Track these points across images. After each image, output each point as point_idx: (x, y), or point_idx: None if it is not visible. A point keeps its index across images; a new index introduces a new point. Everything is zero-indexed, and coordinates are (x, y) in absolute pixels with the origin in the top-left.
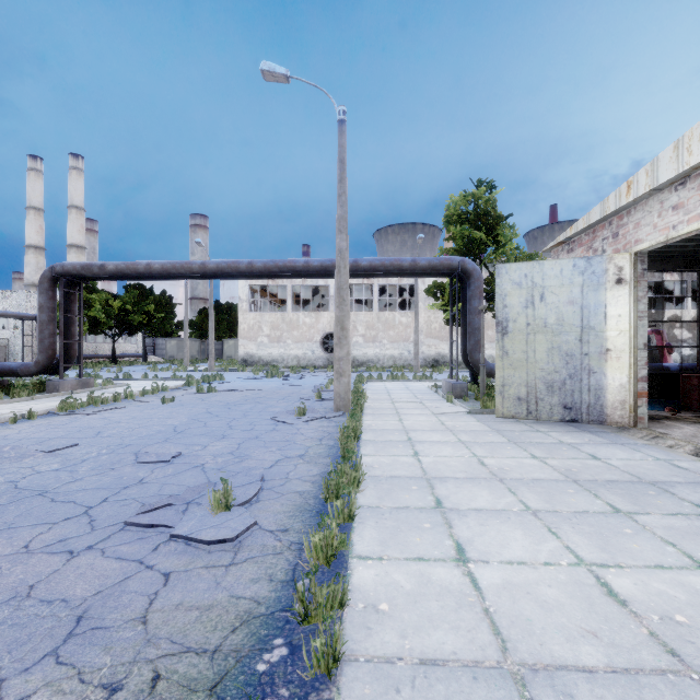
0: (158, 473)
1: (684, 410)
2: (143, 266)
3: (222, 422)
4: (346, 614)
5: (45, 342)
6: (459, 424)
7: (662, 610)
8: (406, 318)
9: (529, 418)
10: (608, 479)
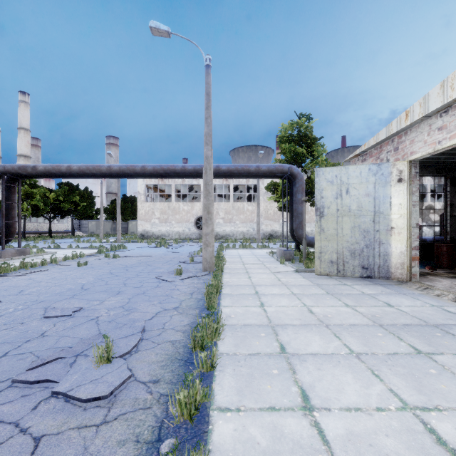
0: (58, 326)
1: (437, 268)
2: (65, 167)
3: (119, 281)
4: None
5: None
6: (291, 280)
7: None
8: (251, 207)
9: (339, 275)
10: (404, 323)
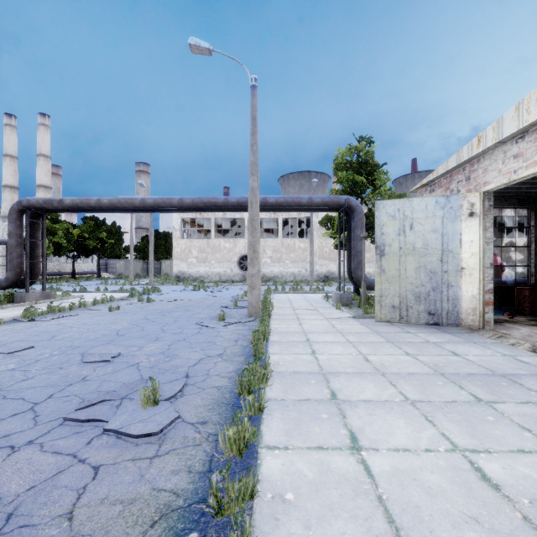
0: (99, 371)
1: (518, 315)
2: (94, 201)
3: (157, 327)
4: (256, 504)
5: (13, 262)
6: (347, 327)
7: (530, 494)
8: (303, 244)
9: (401, 322)
10: (468, 372)
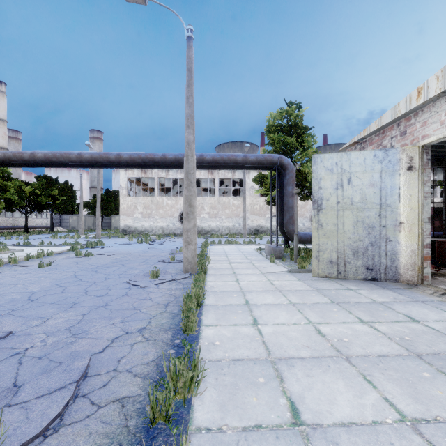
0: None
1: (440, 267)
2: (28, 154)
3: (81, 287)
4: None
5: None
6: (285, 284)
7: None
8: (237, 202)
9: (339, 277)
10: None
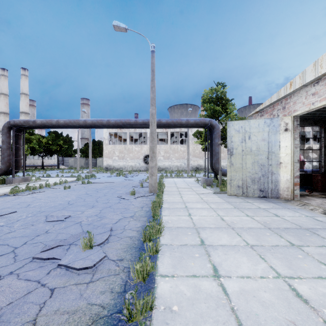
0: (56, 227)
1: (314, 191)
2: (55, 121)
3: (93, 199)
4: (153, 314)
5: (5, 159)
6: (210, 199)
7: None
8: (183, 148)
9: (243, 195)
10: (285, 227)
